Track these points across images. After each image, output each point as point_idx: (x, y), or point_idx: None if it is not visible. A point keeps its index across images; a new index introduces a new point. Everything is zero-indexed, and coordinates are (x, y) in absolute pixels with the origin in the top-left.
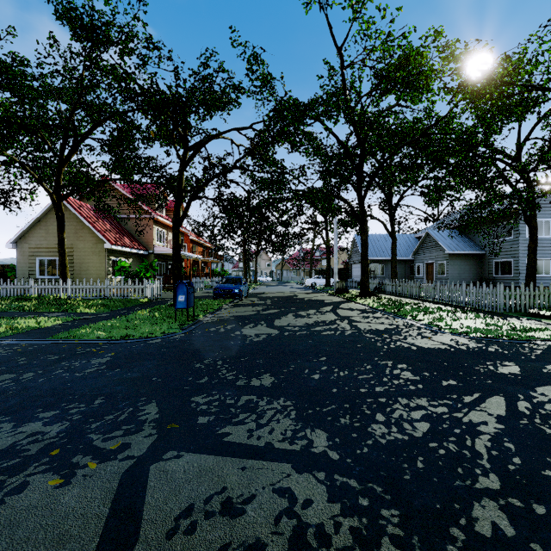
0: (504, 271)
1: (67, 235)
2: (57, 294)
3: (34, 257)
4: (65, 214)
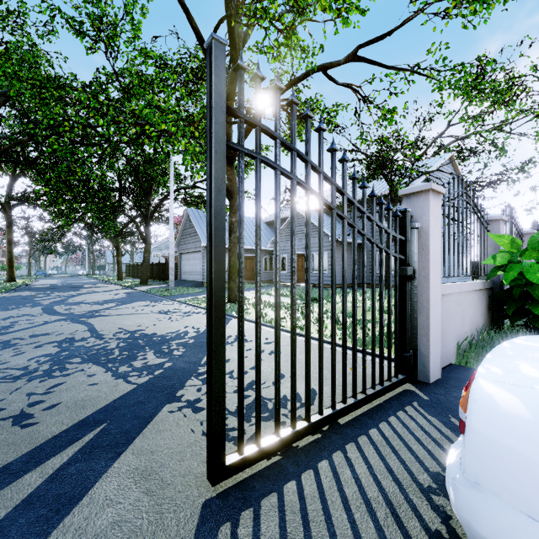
0: None
1: None
2: None
3: None
4: None
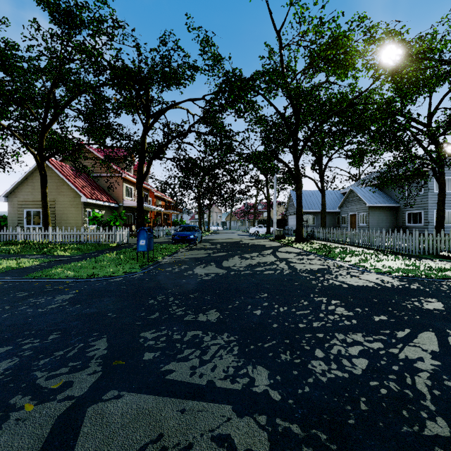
0: (416, 221)
1: (50, 190)
2: (40, 239)
3: (22, 209)
4: (48, 173)
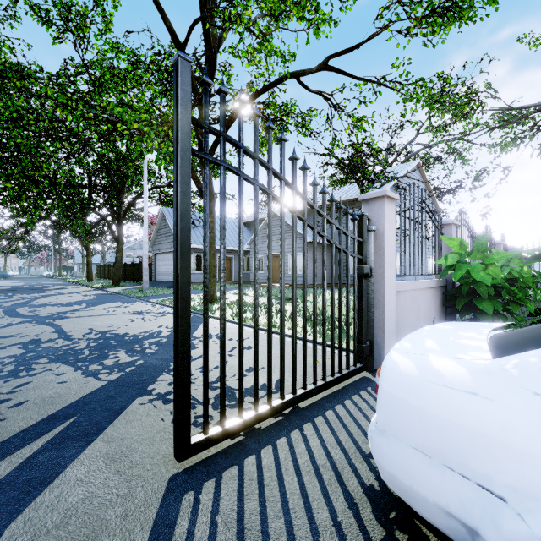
0: None
1: None
2: None
3: None
4: None
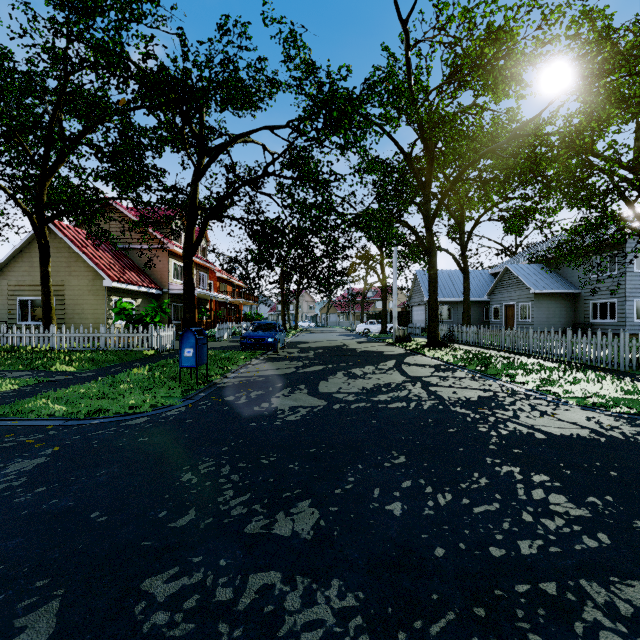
0: (605, 315)
1: (57, 269)
2: (37, 344)
3: (15, 297)
4: (53, 243)
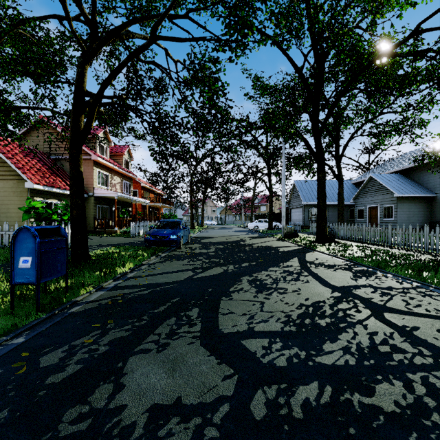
0: None
1: None
2: None
3: None
4: None
